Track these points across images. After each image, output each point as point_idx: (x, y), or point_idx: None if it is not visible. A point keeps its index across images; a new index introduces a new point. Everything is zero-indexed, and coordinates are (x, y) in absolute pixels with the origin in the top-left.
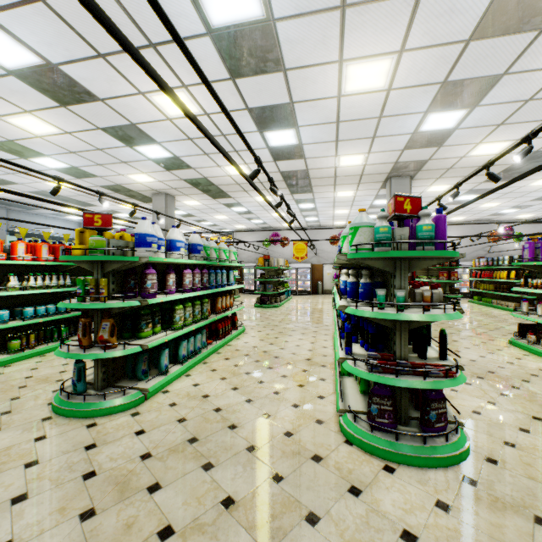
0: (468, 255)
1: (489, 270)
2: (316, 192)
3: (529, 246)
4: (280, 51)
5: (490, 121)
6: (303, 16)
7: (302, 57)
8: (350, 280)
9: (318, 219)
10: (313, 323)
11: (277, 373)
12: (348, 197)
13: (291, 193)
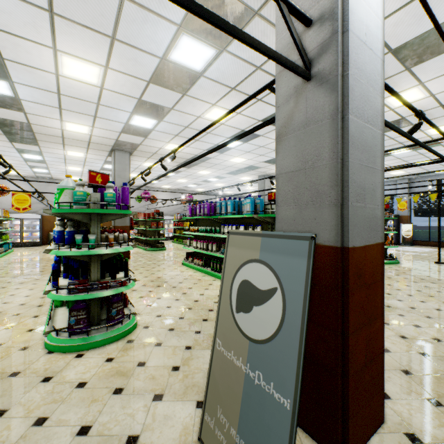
0: (173, 211)
1: (183, 221)
2: (43, 146)
3: (190, 208)
4: None
5: (171, 132)
6: None
7: (11, 26)
8: (58, 229)
9: (49, 172)
10: (38, 271)
11: None
12: (80, 157)
13: (11, 141)
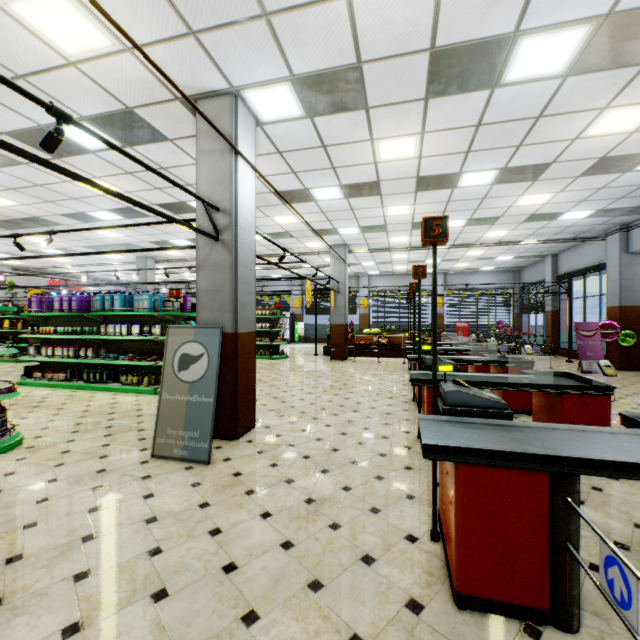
0: None
1: None
2: None
3: (37, 299)
4: None
5: (5, 183)
6: None
7: None
8: None
9: None
10: None
11: None
12: None
13: None
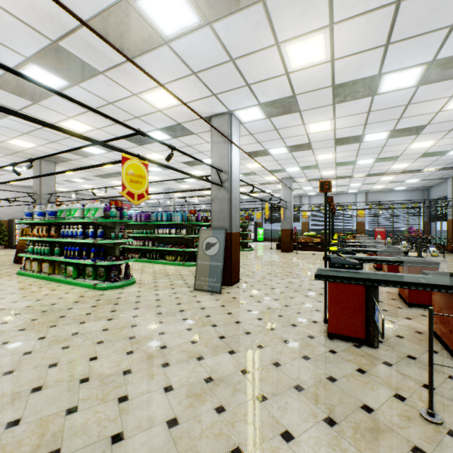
0: None
1: None
2: None
3: None
4: (44, 99)
5: (112, 158)
6: (71, 102)
7: (54, 107)
8: (92, 230)
9: None
10: None
11: (25, 292)
12: None
13: None
